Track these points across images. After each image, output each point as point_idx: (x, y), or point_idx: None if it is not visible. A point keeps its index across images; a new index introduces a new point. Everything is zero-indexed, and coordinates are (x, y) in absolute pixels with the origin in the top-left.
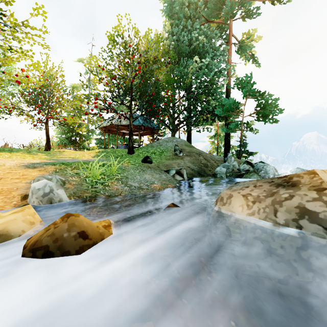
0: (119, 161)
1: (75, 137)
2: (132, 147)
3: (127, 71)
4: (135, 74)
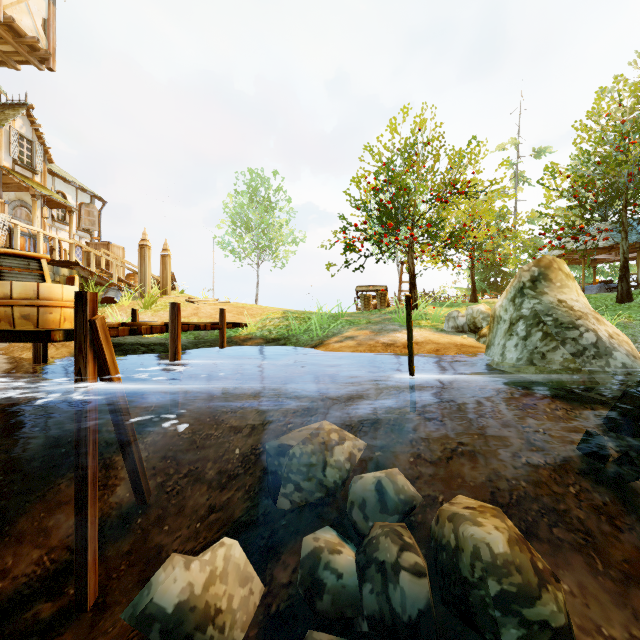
0: (611, 315)
1: (495, 278)
2: (626, 292)
3: (620, 171)
4: (634, 166)
